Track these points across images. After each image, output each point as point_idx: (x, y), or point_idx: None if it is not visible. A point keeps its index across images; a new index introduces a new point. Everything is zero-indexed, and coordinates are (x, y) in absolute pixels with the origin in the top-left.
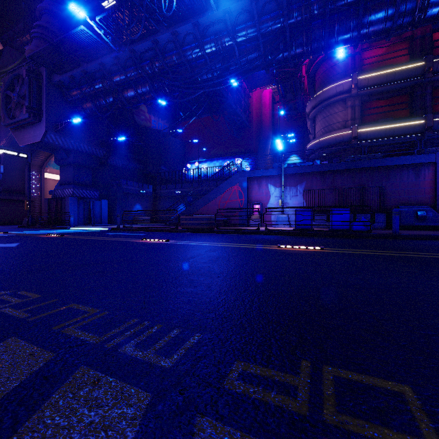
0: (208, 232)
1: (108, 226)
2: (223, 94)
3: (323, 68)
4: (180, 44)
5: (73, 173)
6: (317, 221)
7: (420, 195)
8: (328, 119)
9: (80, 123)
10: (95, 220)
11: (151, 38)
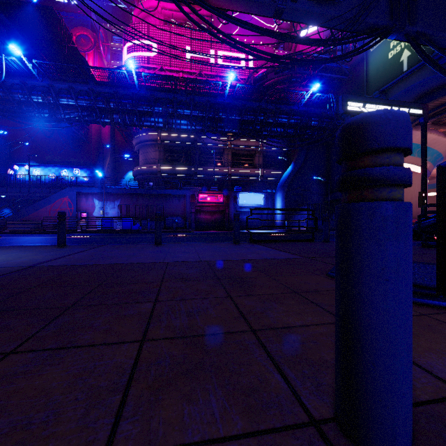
0: (35, 233)
1: None
2: None
3: None
4: (8, 86)
5: None
6: None
7: (180, 211)
8: (146, 154)
9: None
10: None
11: None
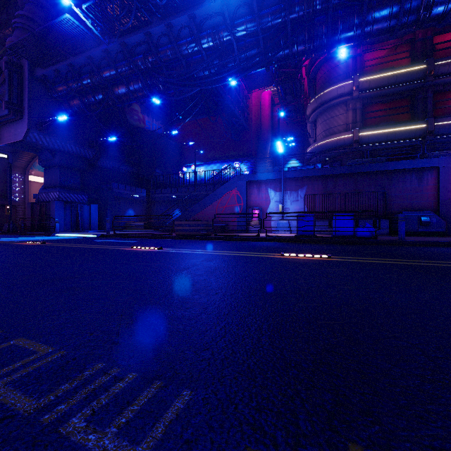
0: (204, 239)
1: (97, 233)
2: (220, 94)
3: (324, 69)
4: (175, 38)
5: (59, 176)
6: (318, 227)
7: (423, 201)
8: (329, 121)
9: (67, 121)
10: (83, 226)
11: (144, 30)
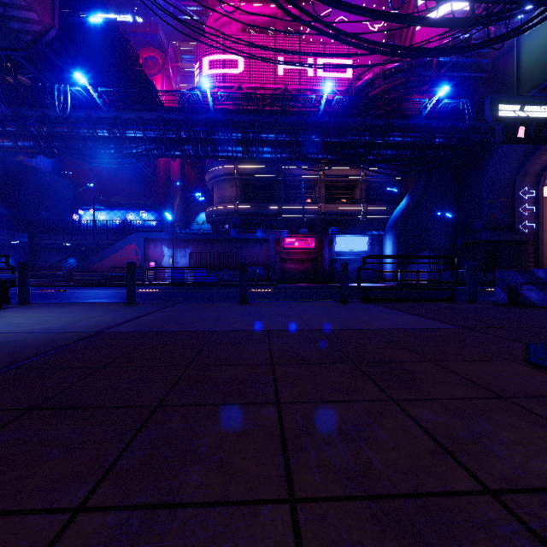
0: (100, 286)
1: None
2: None
3: None
4: (73, 120)
5: None
6: None
7: (262, 260)
8: (221, 192)
9: None
10: None
11: (41, 111)
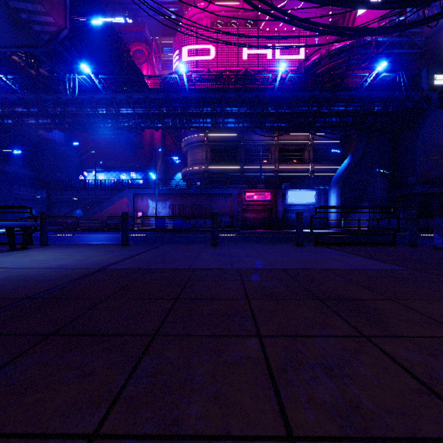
0: (100, 231)
1: None
2: None
3: None
4: (79, 102)
5: None
6: None
7: (227, 210)
8: (193, 156)
9: None
10: None
11: (56, 95)
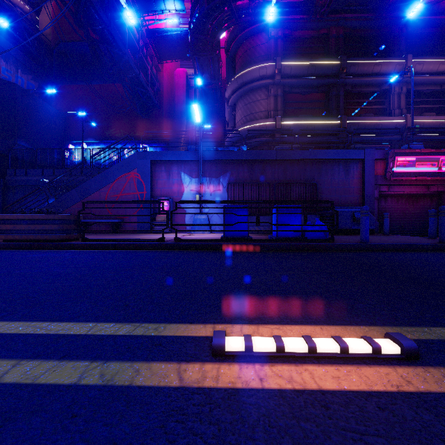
0: (59, 248)
1: None
2: (118, 44)
3: (244, 47)
4: None
5: None
6: None
7: (349, 195)
8: (250, 106)
9: None
10: None
11: None
